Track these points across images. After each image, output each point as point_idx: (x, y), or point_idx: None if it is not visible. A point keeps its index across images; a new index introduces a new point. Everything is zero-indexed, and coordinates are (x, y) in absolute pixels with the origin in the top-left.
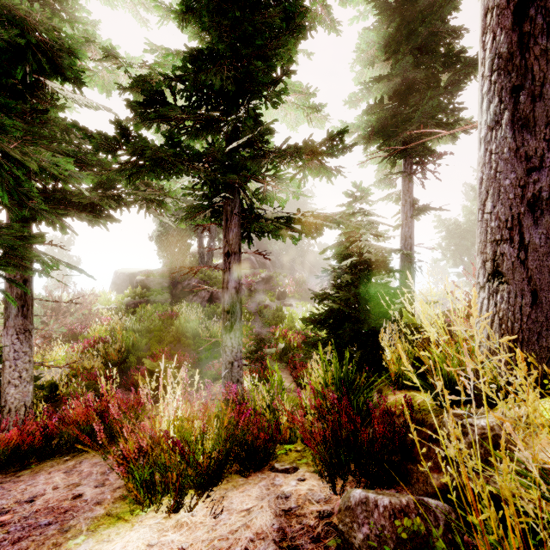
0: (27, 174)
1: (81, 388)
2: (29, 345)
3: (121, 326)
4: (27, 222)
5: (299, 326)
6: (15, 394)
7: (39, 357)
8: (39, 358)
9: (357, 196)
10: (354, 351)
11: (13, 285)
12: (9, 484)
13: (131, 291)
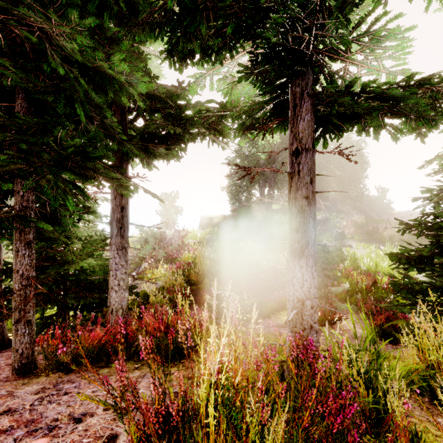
0: (124, 121)
1: (165, 300)
2: (125, 259)
3: (201, 254)
4: (123, 160)
5: (364, 266)
6: (116, 297)
7: (150, 272)
8: (149, 273)
9: None
10: None
11: (114, 211)
12: (85, 382)
13: (211, 230)
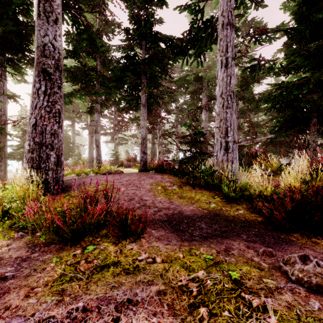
0: None
1: None
2: None
3: None
4: None
5: None
6: None
7: None
8: None
9: None
10: None
11: None
12: None
13: None
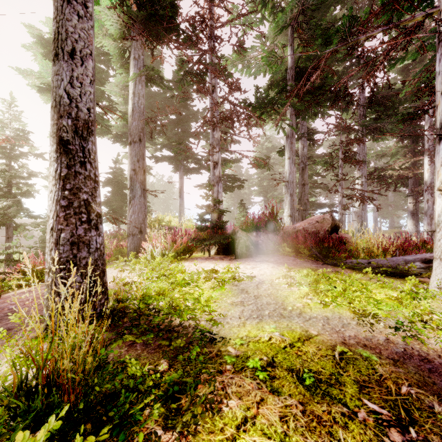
0: None
1: None
2: None
3: None
4: None
5: None
6: None
7: None
8: None
9: None
10: None
11: None
12: None
13: None
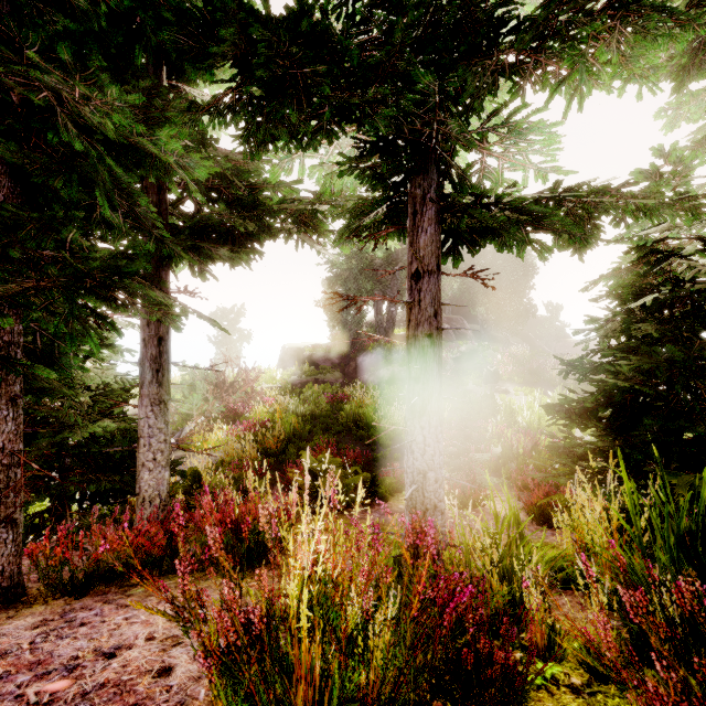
0: (163, 205)
1: (227, 481)
2: (165, 420)
3: (283, 408)
4: (162, 265)
5: (524, 422)
6: (150, 480)
7: (199, 437)
8: (198, 439)
9: (664, 174)
10: (667, 473)
11: (147, 344)
12: (111, 608)
13: (298, 368)
